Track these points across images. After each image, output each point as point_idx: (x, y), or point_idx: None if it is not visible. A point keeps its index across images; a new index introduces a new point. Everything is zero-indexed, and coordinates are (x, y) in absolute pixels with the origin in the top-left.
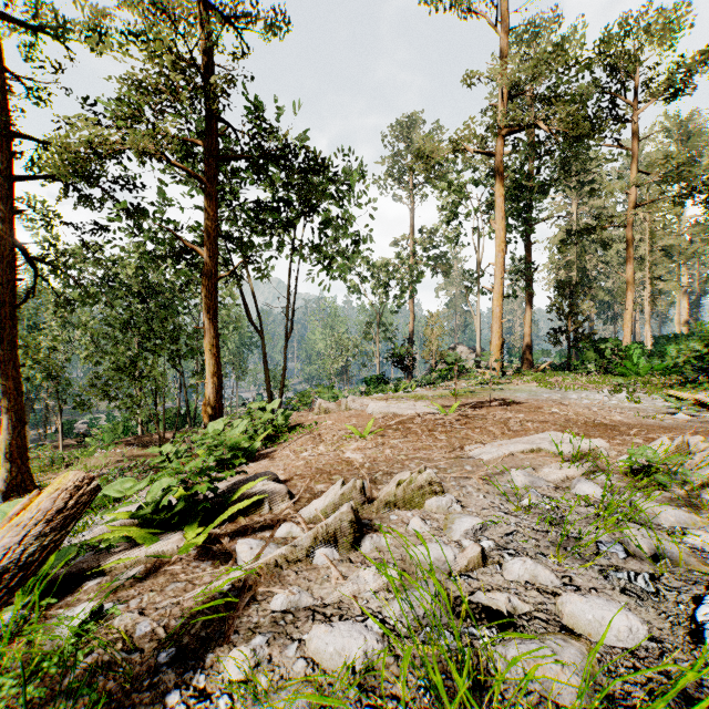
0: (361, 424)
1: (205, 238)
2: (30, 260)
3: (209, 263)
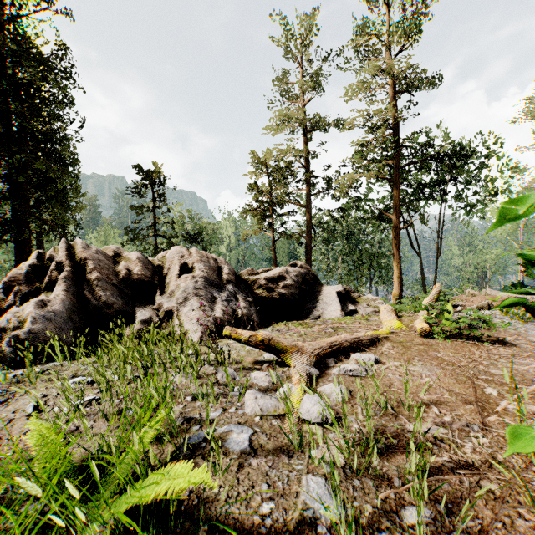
0: (494, 299)
1: (394, 209)
2: (312, 227)
3: (396, 221)
